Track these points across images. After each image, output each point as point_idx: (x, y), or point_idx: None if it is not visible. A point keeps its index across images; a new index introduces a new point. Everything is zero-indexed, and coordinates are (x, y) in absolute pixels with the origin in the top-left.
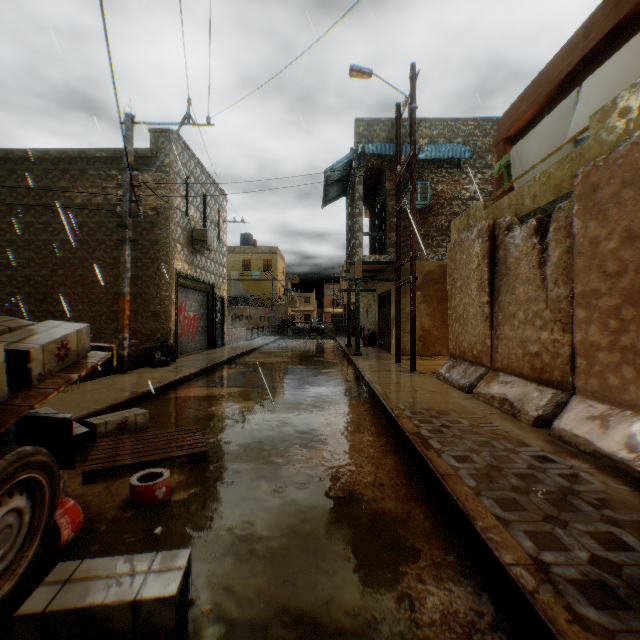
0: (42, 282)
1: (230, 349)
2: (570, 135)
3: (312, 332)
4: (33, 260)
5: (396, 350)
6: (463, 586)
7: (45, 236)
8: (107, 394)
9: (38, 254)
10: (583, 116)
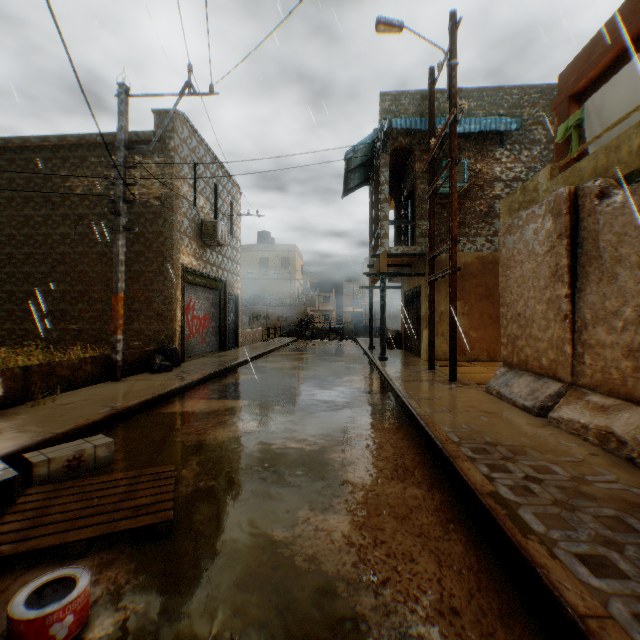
0: (42, 279)
1: (243, 351)
2: None
3: (331, 333)
4: (32, 256)
5: (429, 355)
6: None
7: (45, 230)
8: (82, 410)
9: (37, 249)
10: None
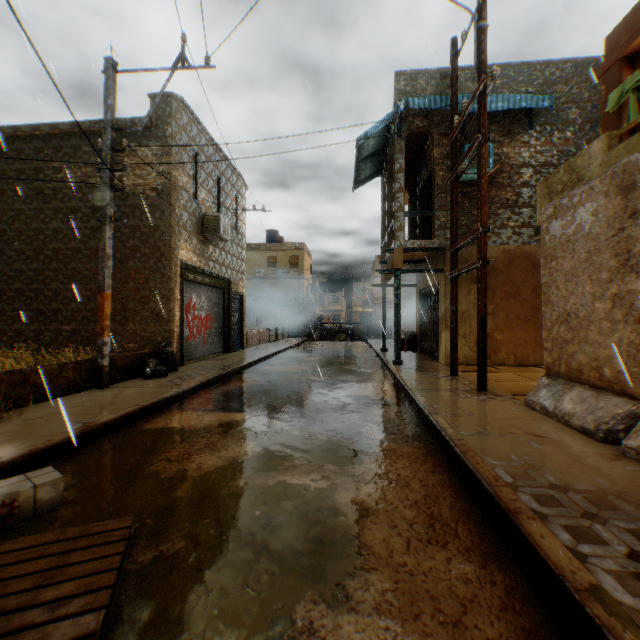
0: (33, 277)
1: (248, 353)
2: None
3: (341, 333)
4: (24, 252)
5: (451, 359)
6: None
7: (36, 224)
8: (48, 427)
9: (29, 245)
10: None
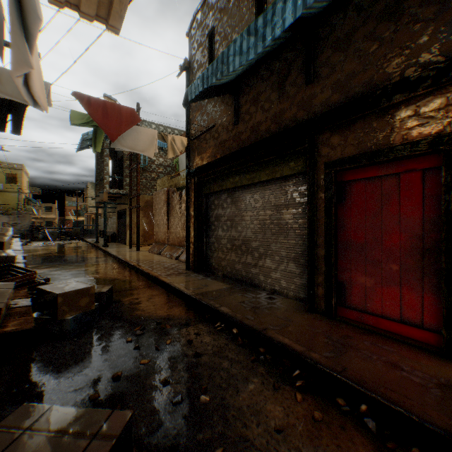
0: None
1: None
2: None
3: (62, 235)
4: None
5: (129, 242)
6: (145, 283)
7: None
8: None
9: None
10: None
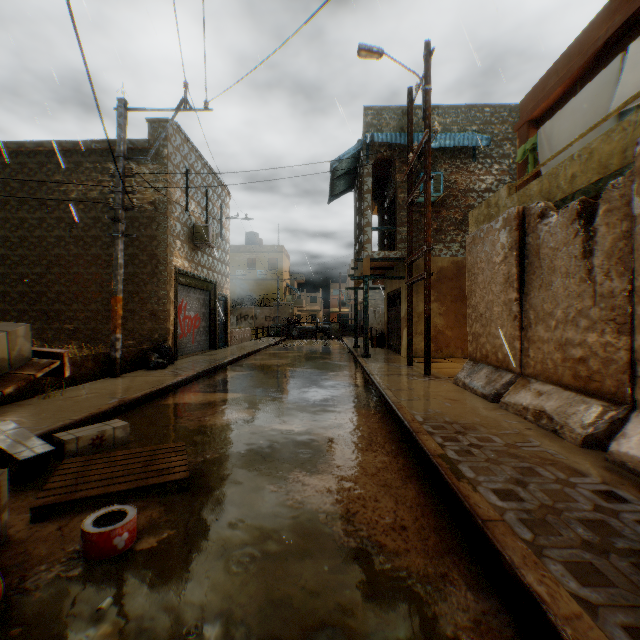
0: (36, 280)
1: (233, 350)
2: (614, 106)
3: (318, 332)
4: (27, 257)
5: (408, 352)
6: None
7: (39, 232)
8: (91, 401)
9: (32, 251)
10: (631, 83)
